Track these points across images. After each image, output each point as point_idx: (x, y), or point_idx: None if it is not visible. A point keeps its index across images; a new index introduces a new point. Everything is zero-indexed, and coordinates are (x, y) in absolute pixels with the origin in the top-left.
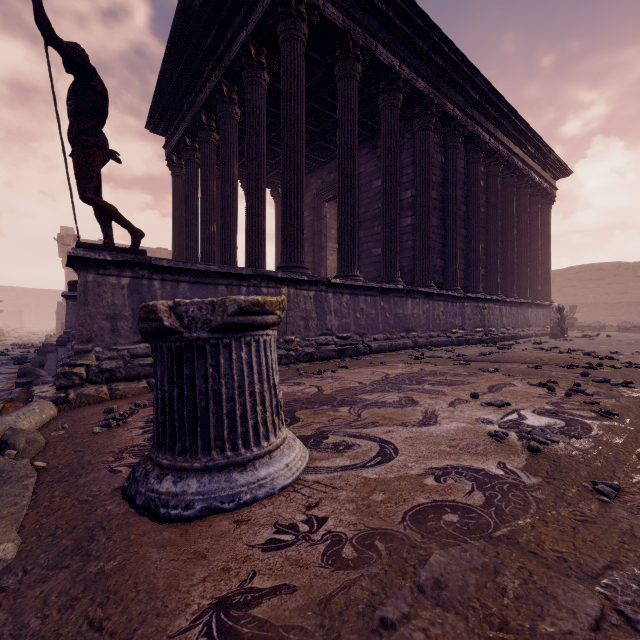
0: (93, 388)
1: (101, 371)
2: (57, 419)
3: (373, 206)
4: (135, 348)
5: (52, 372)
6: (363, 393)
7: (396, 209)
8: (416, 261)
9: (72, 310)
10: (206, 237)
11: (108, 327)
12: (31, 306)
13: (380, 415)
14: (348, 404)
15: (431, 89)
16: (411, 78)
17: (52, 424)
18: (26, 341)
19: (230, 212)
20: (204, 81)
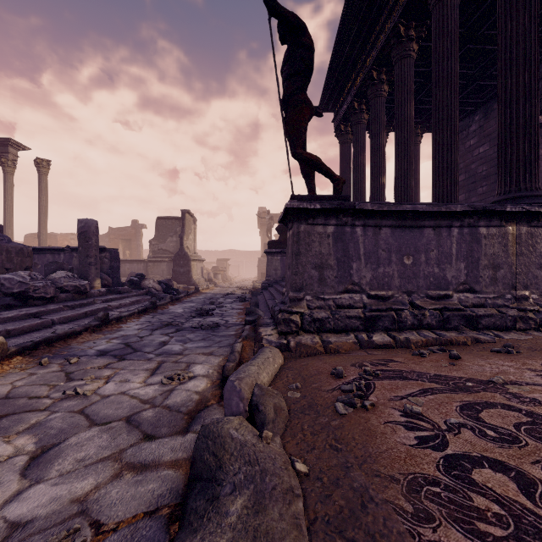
0: (308, 337)
1: (313, 320)
2: (285, 370)
3: None
4: (339, 298)
5: (265, 312)
6: None
7: None
8: None
9: (270, 263)
10: (376, 189)
11: (316, 276)
12: (243, 262)
13: None
14: None
15: None
16: None
17: (283, 376)
18: (242, 285)
19: (406, 157)
20: (377, 35)
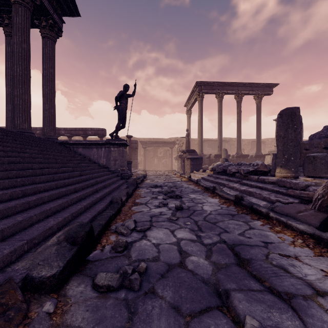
0: None
1: None
2: None
3: None
4: None
5: (126, 184)
6: None
7: None
8: None
9: None
10: None
11: None
12: None
13: None
14: None
15: None
16: None
17: None
18: None
19: None
20: None
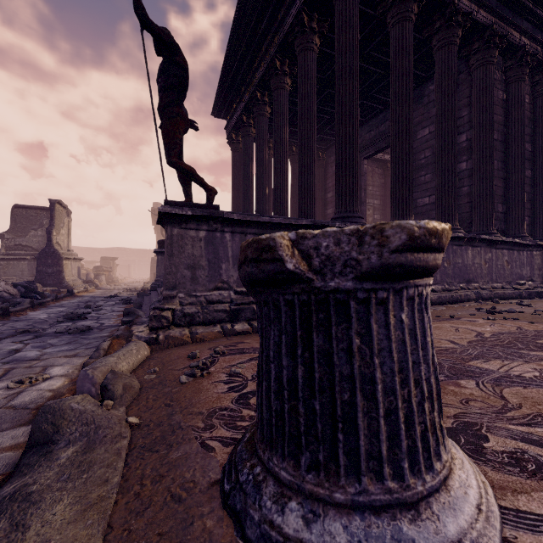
0: (177, 331)
1: (183, 315)
2: (150, 359)
3: (419, 156)
4: (210, 295)
5: (147, 312)
6: (473, 359)
7: (454, 152)
8: (474, 207)
9: (160, 263)
10: (260, 198)
11: (189, 275)
12: (135, 261)
13: (539, 401)
14: (467, 375)
15: (494, 19)
16: (471, 11)
17: (146, 365)
18: (131, 286)
19: (282, 173)
20: (259, 61)
